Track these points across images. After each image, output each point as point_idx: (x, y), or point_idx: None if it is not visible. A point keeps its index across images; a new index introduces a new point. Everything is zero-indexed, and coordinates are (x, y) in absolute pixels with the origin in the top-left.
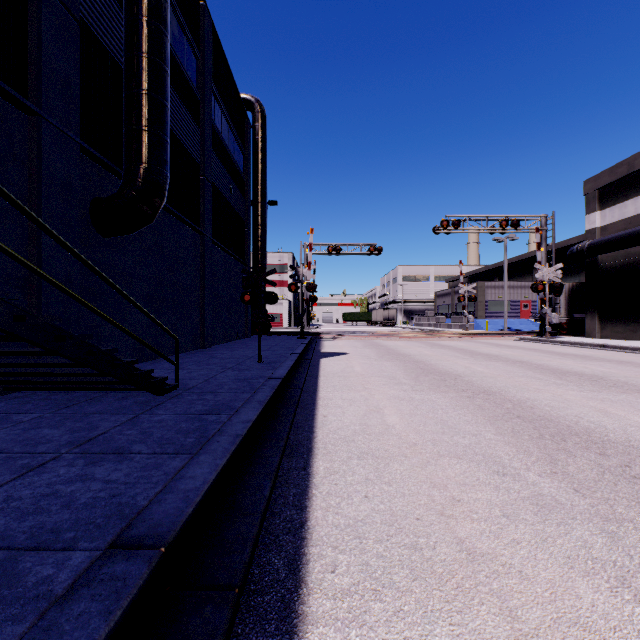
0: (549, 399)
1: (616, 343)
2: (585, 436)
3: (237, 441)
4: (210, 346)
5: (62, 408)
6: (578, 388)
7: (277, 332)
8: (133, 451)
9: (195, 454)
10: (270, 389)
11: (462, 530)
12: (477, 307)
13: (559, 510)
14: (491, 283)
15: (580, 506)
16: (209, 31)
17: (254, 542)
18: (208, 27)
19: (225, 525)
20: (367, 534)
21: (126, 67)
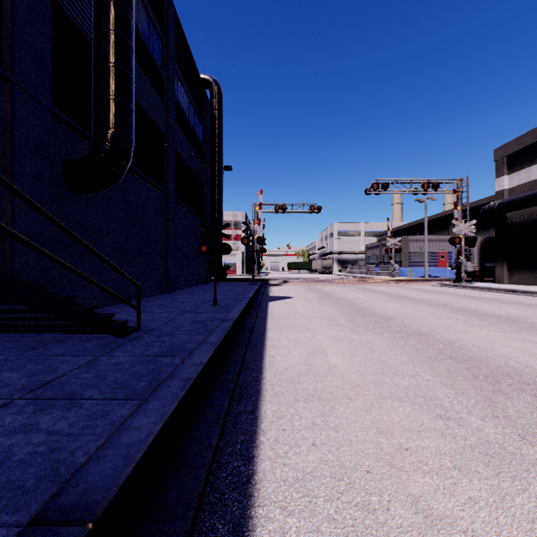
0: (475, 340)
1: (523, 288)
2: (517, 377)
3: (187, 386)
4: (173, 291)
5: (28, 350)
6: (499, 329)
7: (232, 279)
8: (84, 396)
9: (145, 400)
10: (223, 331)
11: (415, 486)
12: (401, 257)
13: (510, 461)
14: (413, 237)
15: (530, 456)
16: (172, 18)
17: (197, 503)
18: (171, 15)
19: (168, 482)
20: (316, 491)
21: (95, 42)
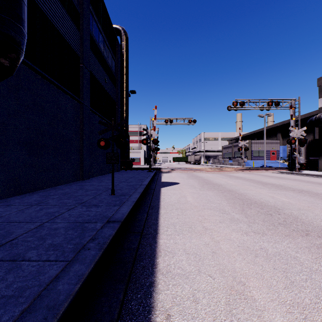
0: None
1: None
2: None
3: None
4: (88, 178)
5: None
6: None
7: (136, 168)
8: None
9: None
10: (95, 251)
11: None
12: (247, 154)
13: None
14: (254, 141)
15: None
16: None
17: None
18: None
19: None
20: None
21: None
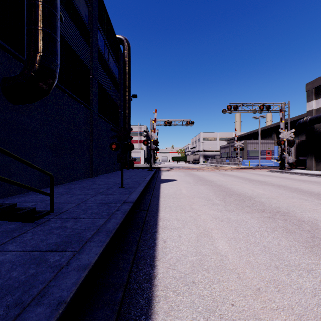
0: None
1: None
2: None
3: None
4: (96, 176)
5: None
6: None
7: (137, 167)
8: None
9: None
10: (121, 214)
11: None
12: (243, 153)
13: None
14: (250, 141)
15: None
16: None
17: None
18: None
19: None
20: None
21: None
